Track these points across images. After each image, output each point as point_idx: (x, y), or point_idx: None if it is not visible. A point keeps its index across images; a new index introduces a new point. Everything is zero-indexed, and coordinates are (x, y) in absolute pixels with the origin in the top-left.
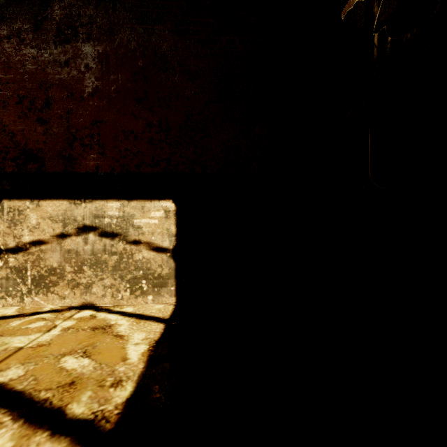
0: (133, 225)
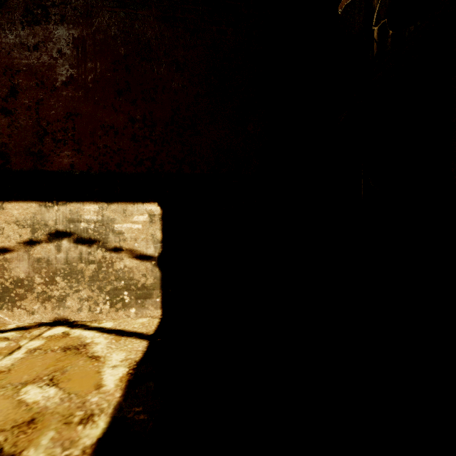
0: (114, 230)
